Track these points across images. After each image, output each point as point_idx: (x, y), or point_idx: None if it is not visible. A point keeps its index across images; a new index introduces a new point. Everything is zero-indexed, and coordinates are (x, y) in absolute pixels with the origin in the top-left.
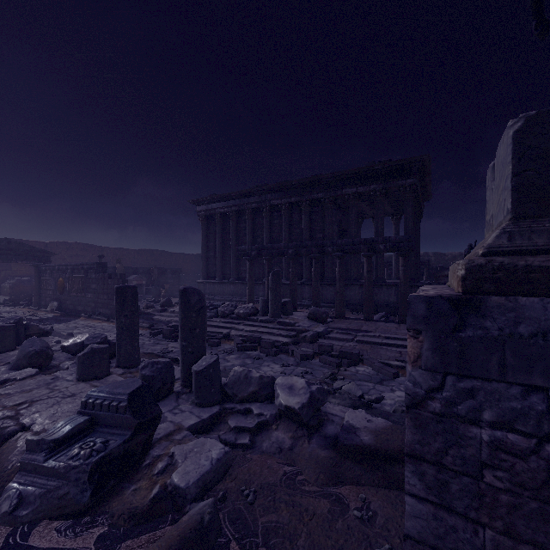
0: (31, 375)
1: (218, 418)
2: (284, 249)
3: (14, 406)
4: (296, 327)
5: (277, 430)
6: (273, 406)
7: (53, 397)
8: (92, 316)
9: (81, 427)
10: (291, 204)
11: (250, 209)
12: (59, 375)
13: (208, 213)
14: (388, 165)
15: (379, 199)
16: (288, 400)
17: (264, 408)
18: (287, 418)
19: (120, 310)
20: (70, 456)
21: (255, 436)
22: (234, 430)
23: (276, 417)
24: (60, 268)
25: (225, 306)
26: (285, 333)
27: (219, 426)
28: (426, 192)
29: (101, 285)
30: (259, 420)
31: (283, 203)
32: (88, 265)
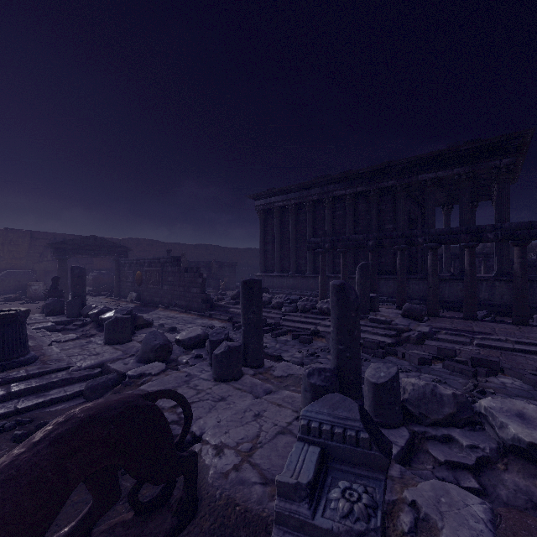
0: (162, 370)
1: (413, 446)
2: (362, 241)
3: (172, 409)
4: (395, 326)
5: (507, 472)
6: (483, 436)
7: (204, 400)
8: (169, 307)
9: (318, 462)
10: (356, 194)
11: (311, 201)
12: (190, 371)
13: (266, 207)
14: (477, 144)
15: (464, 184)
16: (532, 436)
17: (472, 437)
18: (516, 455)
19: (248, 305)
20: (341, 513)
21: (478, 476)
22: (445, 465)
23: (498, 452)
24: (138, 262)
25: (305, 300)
26: (383, 332)
27: (418, 456)
28: (513, 175)
29: (177, 278)
30: (478, 455)
31: (347, 193)
32: (164, 258)
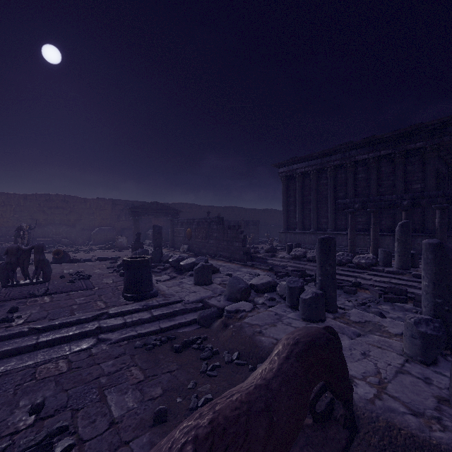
0: (252, 308)
1: None
2: (395, 201)
3: None
4: None
5: None
6: None
7: None
8: (215, 257)
9: None
10: (379, 157)
11: (332, 166)
12: (276, 311)
13: (289, 173)
14: None
15: None
16: None
17: None
18: None
19: (325, 259)
20: None
21: None
22: None
23: None
24: (188, 221)
25: (340, 255)
26: None
27: None
28: None
29: (222, 234)
30: None
31: (370, 157)
32: (210, 218)
